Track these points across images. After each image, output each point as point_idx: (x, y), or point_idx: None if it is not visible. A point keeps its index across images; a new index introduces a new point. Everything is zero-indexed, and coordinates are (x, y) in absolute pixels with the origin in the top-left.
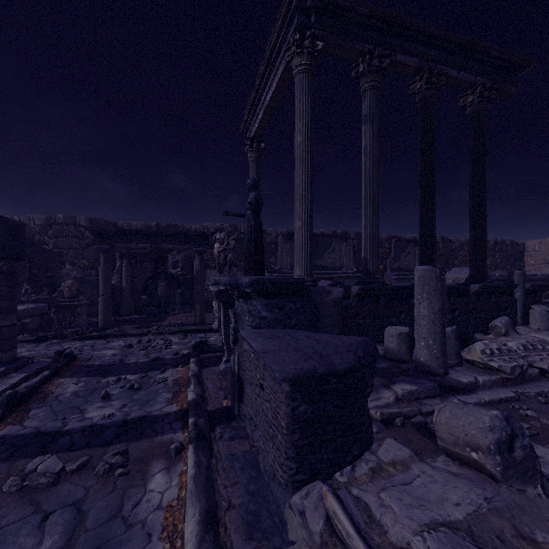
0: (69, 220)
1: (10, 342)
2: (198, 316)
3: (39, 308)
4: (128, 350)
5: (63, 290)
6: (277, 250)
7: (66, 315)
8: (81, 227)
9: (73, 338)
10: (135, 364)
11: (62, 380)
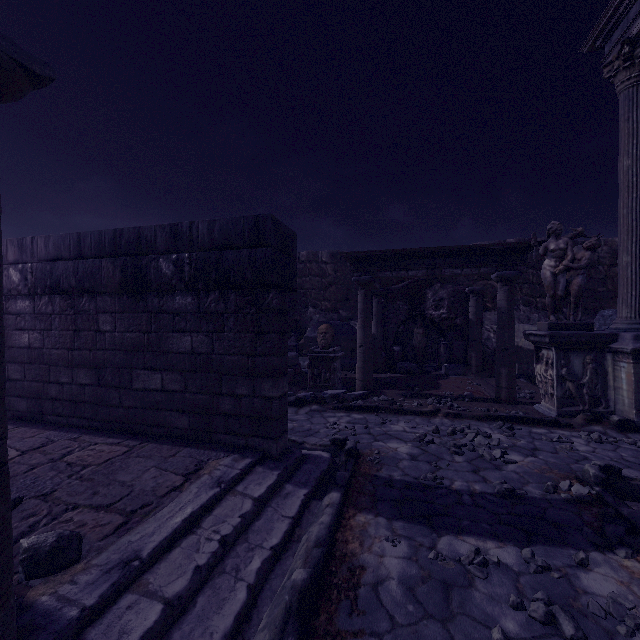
0: (312, 256)
1: (281, 424)
2: (504, 388)
3: (291, 358)
4: (428, 448)
5: (308, 336)
6: (610, 276)
7: (321, 370)
8: (323, 264)
9: (334, 406)
10: (470, 496)
11: (361, 519)
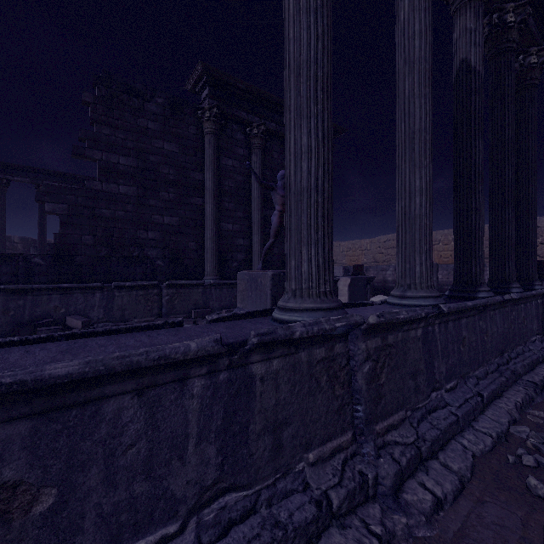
0: None
1: None
2: None
3: None
4: None
5: None
6: None
7: None
8: None
9: None
10: None
11: None
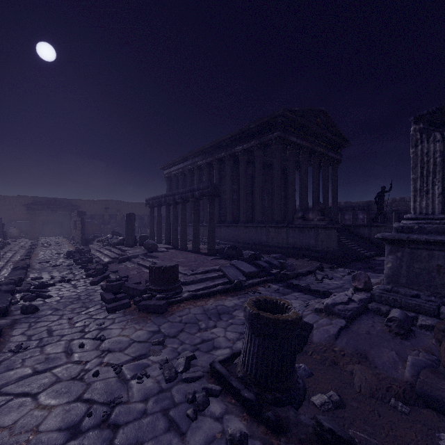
0: (401, 199)
1: None
2: None
3: None
4: None
5: None
6: None
7: None
8: (407, 202)
9: None
10: None
11: None
